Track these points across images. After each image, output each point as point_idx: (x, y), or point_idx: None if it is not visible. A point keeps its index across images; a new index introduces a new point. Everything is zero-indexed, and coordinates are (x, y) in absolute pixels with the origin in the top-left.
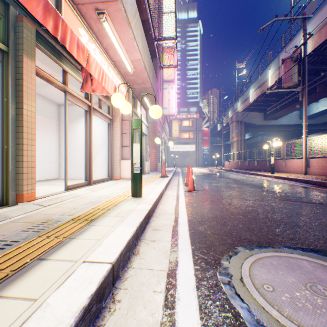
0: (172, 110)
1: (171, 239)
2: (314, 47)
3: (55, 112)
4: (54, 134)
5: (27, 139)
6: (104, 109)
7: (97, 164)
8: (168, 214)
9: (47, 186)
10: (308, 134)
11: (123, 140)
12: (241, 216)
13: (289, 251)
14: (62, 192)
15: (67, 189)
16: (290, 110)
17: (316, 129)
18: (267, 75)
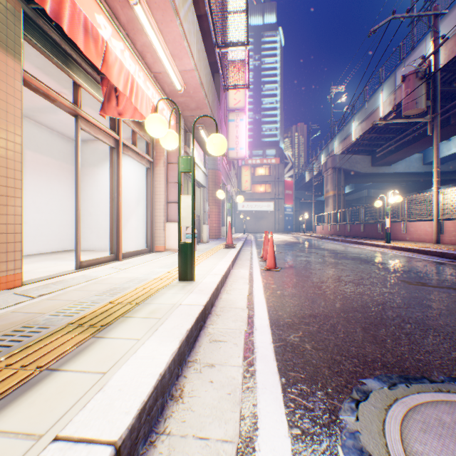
0: (242, 151)
1: (243, 361)
2: (449, 58)
3: (69, 151)
4: (67, 184)
5: (5, 187)
6: (142, 147)
7: (131, 228)
8: (236, 310)
9: (53, 262)
10: None
11: (170, 193)
12: (358, 313)
13: None
14: (71, 272)
15: (80, 268)
16: (410, 152)
17: (446, 179)
18: (377, 101)
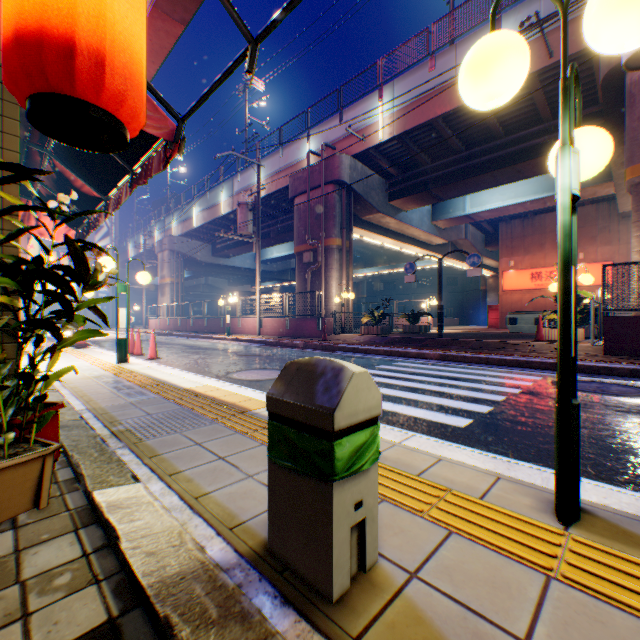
0: None
1: None
2: (269, 193)
3: None
4: None
5: None
6: None
7: None
8: None
9: None
10: (265, 281)
11: None
12: (222, 365)
13: (251, 370)
14: None
15: None
16: (246, 250)
17: (272, 278)
18: (220, 197)
